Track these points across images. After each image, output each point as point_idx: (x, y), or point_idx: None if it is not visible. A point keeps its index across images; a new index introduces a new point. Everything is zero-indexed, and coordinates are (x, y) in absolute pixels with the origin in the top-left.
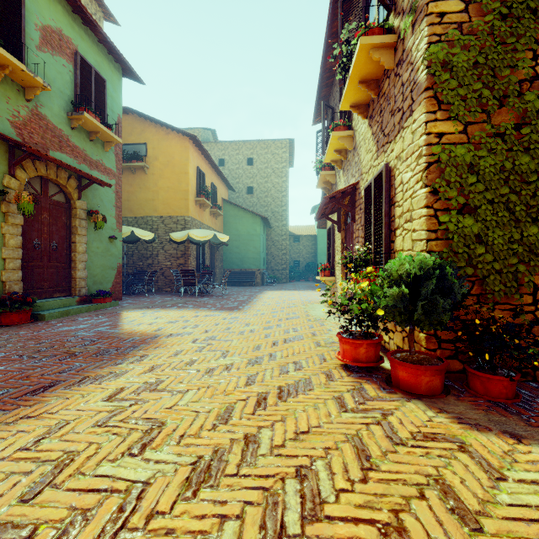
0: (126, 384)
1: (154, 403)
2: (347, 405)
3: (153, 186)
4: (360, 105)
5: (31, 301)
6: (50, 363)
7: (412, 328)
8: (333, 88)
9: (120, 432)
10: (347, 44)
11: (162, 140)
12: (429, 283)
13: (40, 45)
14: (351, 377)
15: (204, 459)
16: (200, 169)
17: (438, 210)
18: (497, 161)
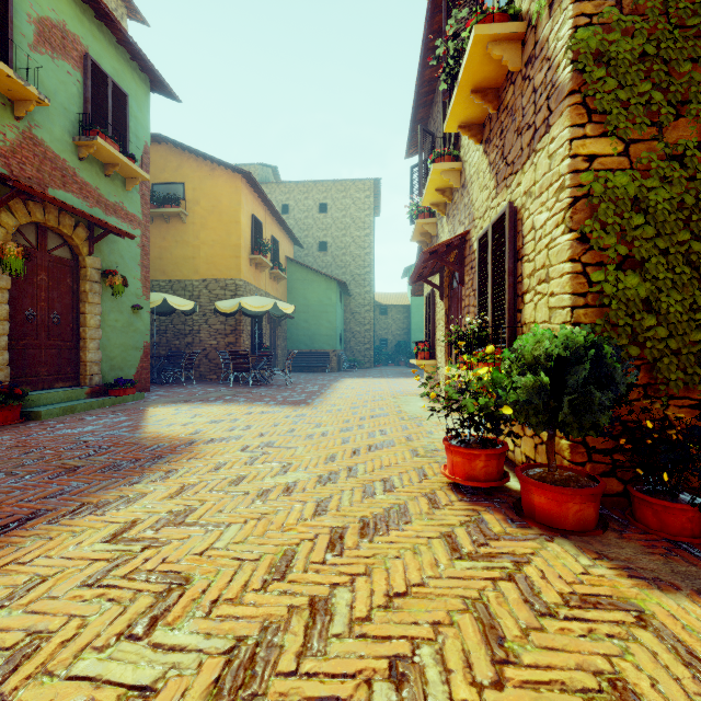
0: (141, 515)
1: (178, 546)
2: (461, 547)
3: (194, 239)
4: (471, 125)
5: (20, 394)
6: (36, 483)
7: (552, 434)
8: (434, 107)
9: (119, 597)
10: (455, 39)
11: (205, 178)
12: (579, 369)
13: (34, 44)
14: (464, 503)
15: (245, 643)
16: (255, 217)
17: (588, 265)
18: (673, 194)
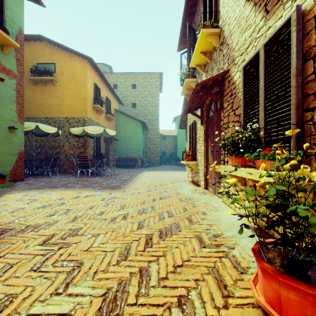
0: None
1: None
2: None
3: (60, 95)
4: None
5: None
6: None
7: None
8: (195, 15)
9: None
10: None
11: (67, 61)
12: None
13: None
14: None
15: None
16: (96, 85)
17: None
18: None
